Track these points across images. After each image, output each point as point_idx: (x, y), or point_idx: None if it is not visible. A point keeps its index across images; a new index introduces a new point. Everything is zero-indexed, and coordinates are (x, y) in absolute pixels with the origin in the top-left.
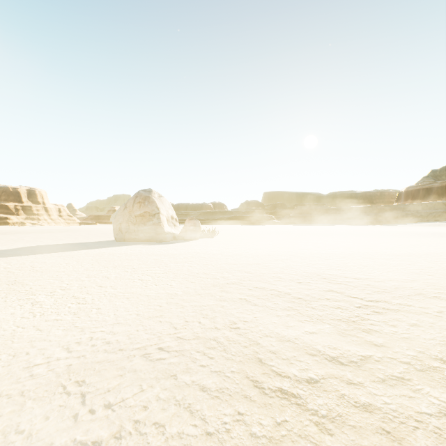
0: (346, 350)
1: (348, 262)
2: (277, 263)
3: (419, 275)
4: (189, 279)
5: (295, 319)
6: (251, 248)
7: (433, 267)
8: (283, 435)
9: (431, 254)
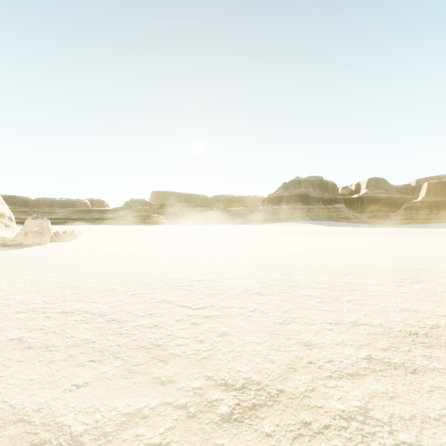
0: (112, 408)
1: (205, 262)
2: (127, 269)
3: (256, 270)
4: None
5: (74, 363)
6: (111, 252)
7: (269, 260)
8: None
9: (273, 248)
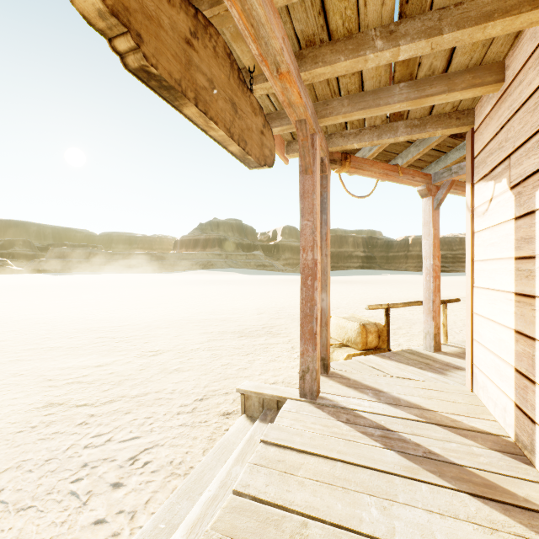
0: (106, 361)
1: (117, 315)
2: (39, 326)
3: (164, 316)
4: None
5: (71, 358)
6: None
7: (176, 310)
8: (73, 391)
9: (181, 300)
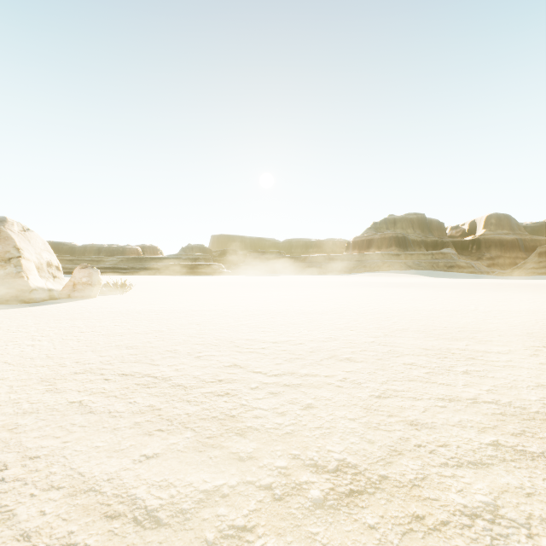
0: (187, 484)
1: (278, 320)
2: (188, 327)
3: (342, 331)
4: (1, 373)
5: (141, 431)
6: (168, 307)
7: (358, 320)
8: None
9: (362, 305)
